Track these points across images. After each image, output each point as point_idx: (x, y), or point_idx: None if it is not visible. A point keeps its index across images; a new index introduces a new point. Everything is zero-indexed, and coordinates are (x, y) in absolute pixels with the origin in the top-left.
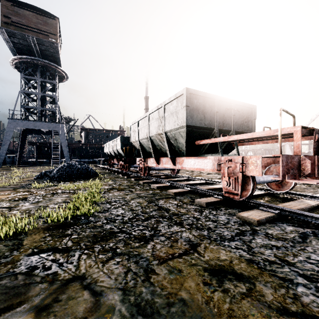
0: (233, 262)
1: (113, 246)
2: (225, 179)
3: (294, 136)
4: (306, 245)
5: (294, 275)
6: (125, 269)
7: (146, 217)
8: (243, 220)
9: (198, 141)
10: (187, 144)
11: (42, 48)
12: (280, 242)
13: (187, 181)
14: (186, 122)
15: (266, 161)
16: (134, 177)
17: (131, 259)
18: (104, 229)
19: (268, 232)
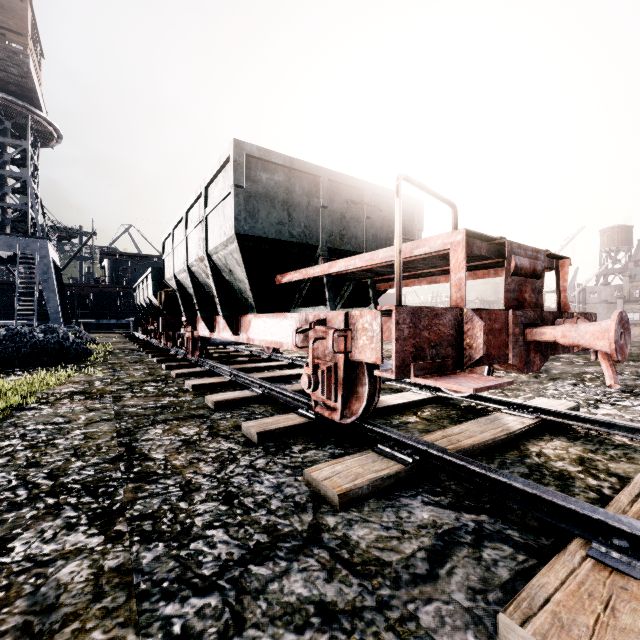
0: None
1: None
2: (306, 370)
3: (452, 259)
4: (428, 597)
5: None
6: None
7: (35, 493)
8: (316, 490)
9: (279, 275)
10: (252, 282)
11: None
12: (354, 588)
13: (288, 369)
14: (236, 226)
15: None
16: (176, 361)
17: None
18: None
19: (352, 535)
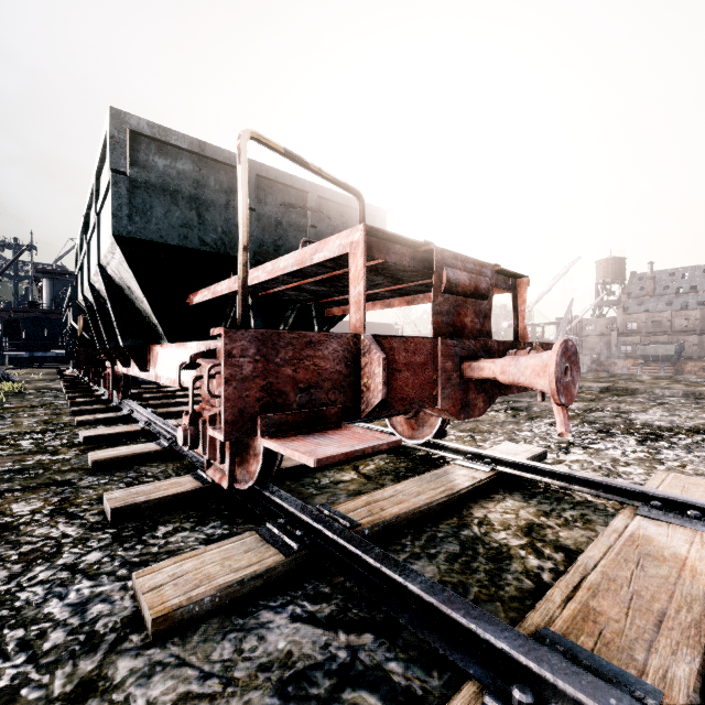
0: None
1: None
2: (184, 420)
3: (352, 266)
4: None
5: None
6: None
7: None
8: (139, 606)
9: (191, 294)
10: (154, 303)
11: None
12: None
13: None
14: (115, 225)
15: None
16: (97, 403)
17: None
18: None
19: (139, 698)
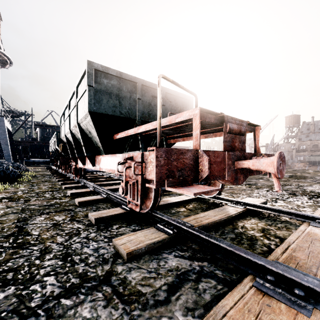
0: None
1: None
2: (122, 184)
3: (193, 123)
4: (160, 314)
5: None
6: None
7: None
8: (117, 250)
9: (115, 134)
10: (101, 138)
11: None
12: (119, 311)
13: None
14: (89, 107)
15: None
16: (68, 180)
17: None
18: None
19: (129, 277)
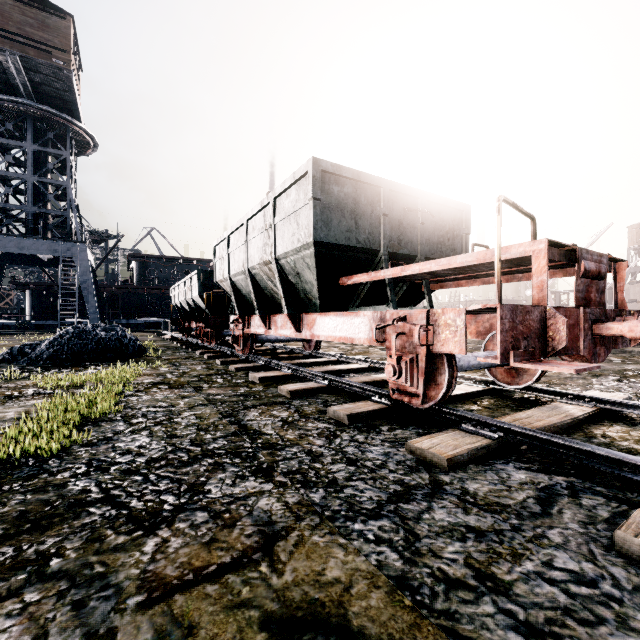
0: (352, 591)
1: (50, 548)
2: (390, 361)
3: (534, 264)
4: (549, 525)
5: (503, 627)
6: (27, 636)
7: (193, 455)
8: (421, 457)
9: (344, 278)
10: (320, 284)
11: (35, 79)
12: (489, 519)
13: (334, 365)
14: (314, 234)
15: (488, 321)
16: (224, 357)
17: (71, 593)
18: (64, 494)
19: (468, 487)
